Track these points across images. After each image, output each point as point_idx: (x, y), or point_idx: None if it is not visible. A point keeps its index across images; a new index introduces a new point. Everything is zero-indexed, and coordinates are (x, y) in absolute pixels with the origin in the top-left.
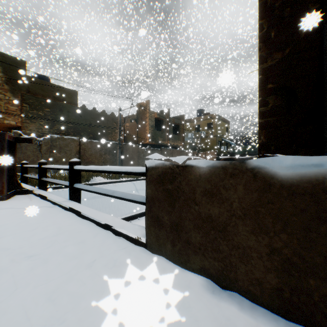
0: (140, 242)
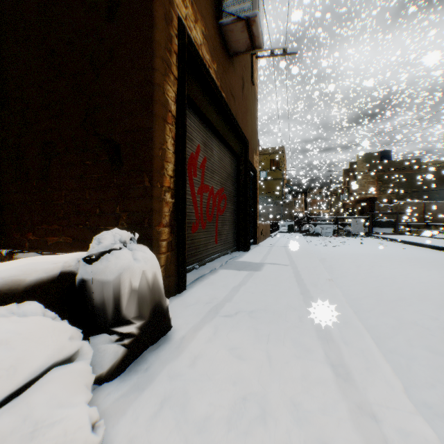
0: None
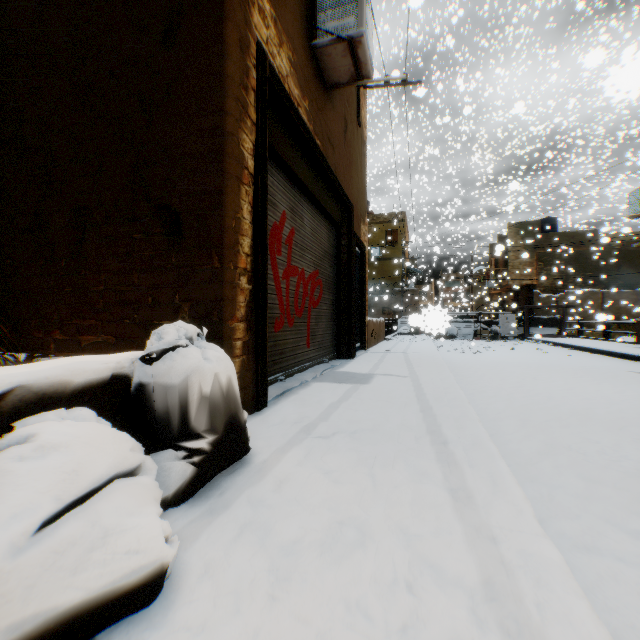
0: (632, 343)
